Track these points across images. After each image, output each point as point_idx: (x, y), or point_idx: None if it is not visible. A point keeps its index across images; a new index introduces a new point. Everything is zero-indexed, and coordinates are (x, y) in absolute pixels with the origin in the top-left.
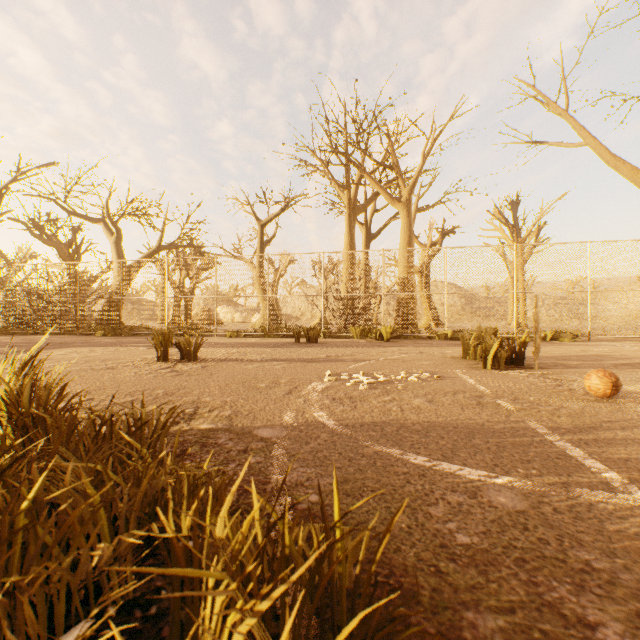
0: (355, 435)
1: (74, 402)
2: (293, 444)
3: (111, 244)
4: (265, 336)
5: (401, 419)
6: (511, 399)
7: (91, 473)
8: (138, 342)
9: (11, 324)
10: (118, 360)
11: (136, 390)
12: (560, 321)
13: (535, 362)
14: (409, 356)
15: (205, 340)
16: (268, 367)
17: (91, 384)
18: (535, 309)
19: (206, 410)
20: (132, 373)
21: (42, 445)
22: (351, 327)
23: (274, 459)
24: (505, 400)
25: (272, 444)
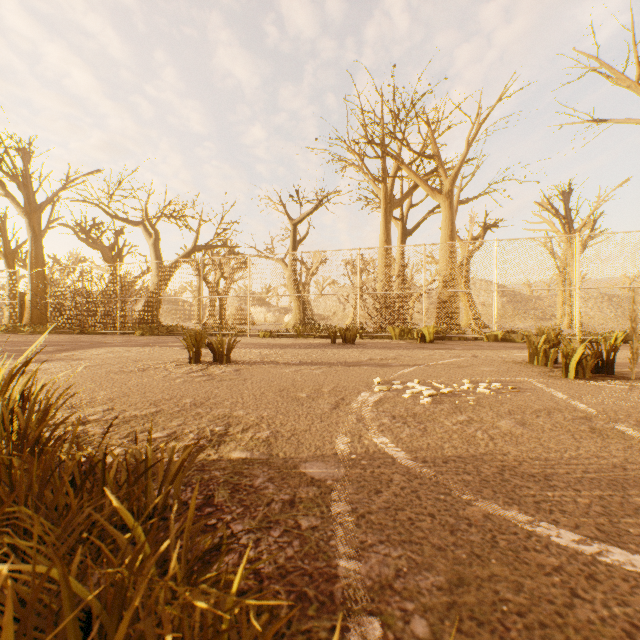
0: (442, 480)
1: (92, 413)
2: (358, 493)
3: (150, 246)
4: (299, 336)
5: (497, 453)
6: (635, 424)
7: (36, 588)
8: (173, 342)
9: (60, 324)
10: (150, 361)
11: (162, 398)
12: (616, 321)
13: (632, 371)
14: (463, 360)
15: (238, 341)
16: (306, 372)
17: (116, 389)
18: (632, 306)
19: (239, 429)
20: (161, 376)
21: (3, 500)
22: (389, 327)
23: (335, 522)
24: (627, 425)
25: (328, 491)
